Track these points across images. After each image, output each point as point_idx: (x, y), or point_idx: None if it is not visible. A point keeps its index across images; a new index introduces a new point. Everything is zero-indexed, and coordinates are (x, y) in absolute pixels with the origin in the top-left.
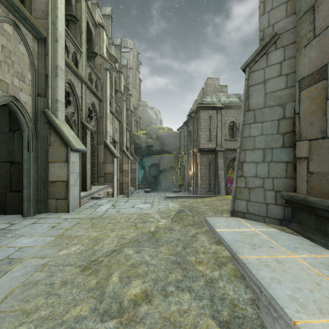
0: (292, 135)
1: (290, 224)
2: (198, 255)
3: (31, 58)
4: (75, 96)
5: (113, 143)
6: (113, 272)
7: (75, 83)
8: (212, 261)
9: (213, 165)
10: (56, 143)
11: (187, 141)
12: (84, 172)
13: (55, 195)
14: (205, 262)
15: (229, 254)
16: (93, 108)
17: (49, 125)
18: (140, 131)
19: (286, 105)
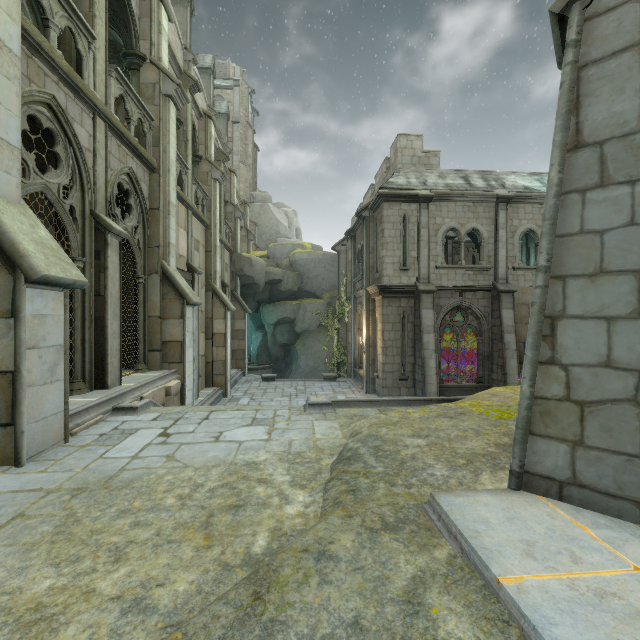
0: None
1: None
2: None
3: None
4: (74, 145)
5: (189, 273)
6: None
7: (71, 110)
8: None
9: (410, 322)
10: None
11: (354, 272)
12: (99, 342)
13: None
14: None
15: None
16: (133, 186)
17: None
18: (255, 252)
19: None
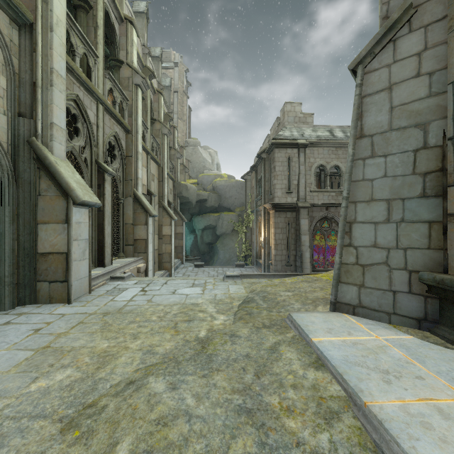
0: (441, 177)
1: (436, 328)
2: (284, 392)
3: (6, 53)
4: (87, 122)
5: (149, 196)
6: (120, 438)
7: (86, 101)
8: (312, 407)
9: (293, 227)
10: (50, 192)
11: (256, 194)
12: (100, 239)
13: (48, 276)
14: (299, 411)
15: (342, 391)
16: (117, 143)
17: (37, 163)
18: (189, 180)
19: (428, 125)
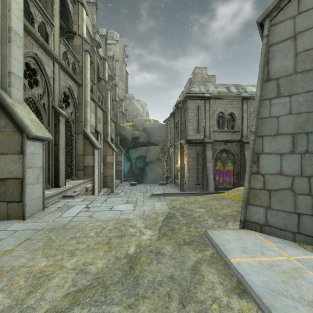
0: None
1: None
2: None
3: None
4: (44, 75)
5: (96, 134)
6: None
7: (44, 59)
8: None
9: (201, 157)
10: (8, 128)
11: (174, 133)
12: (56, 166)
13: (6, 197)
14: None
15: None
16: (70, 93)
17: None
18: (126, 123)
19: None
